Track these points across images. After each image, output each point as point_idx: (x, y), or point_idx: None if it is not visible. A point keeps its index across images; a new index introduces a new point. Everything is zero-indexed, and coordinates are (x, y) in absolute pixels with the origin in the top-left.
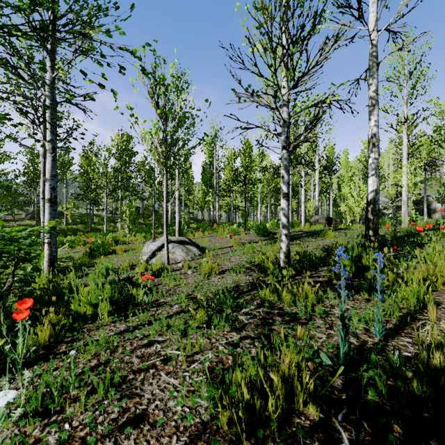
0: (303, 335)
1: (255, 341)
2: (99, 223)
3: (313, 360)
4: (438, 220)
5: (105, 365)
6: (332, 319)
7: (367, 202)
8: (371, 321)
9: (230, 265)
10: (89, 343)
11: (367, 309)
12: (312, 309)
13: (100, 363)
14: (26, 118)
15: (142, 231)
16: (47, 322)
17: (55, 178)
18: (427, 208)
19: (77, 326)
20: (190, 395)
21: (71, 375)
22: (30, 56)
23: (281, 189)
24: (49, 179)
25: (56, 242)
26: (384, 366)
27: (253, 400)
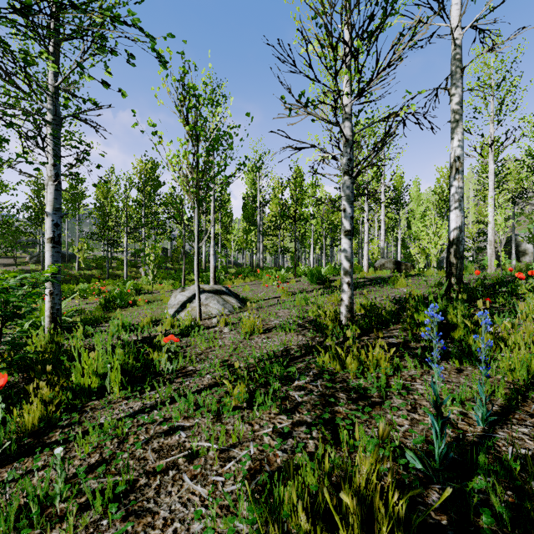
0: (387, 434)
1: (313, 430)
2: (118, 268)
3: (394, 460)
4: (529, 264)
5: (109, 462)
6: (414, 397)
7: (449, 242)
8: (469, 402)
9: (277, 322)
10: (89, 430)
11: (463, 386)
12: (386, 382)
13: (103, 459)
14: (26, 139)
15: (170, 278)
16: (37, 400)
17: (58, 212)
18: (516, 250)
19: (78, 403)
20: (223, 514)
21: (59, 481)
22: (6, 41)
23: (342, 225)
24: (51, 213)
25: (60, 292)
26: (497, 472)
27: (314, 529)
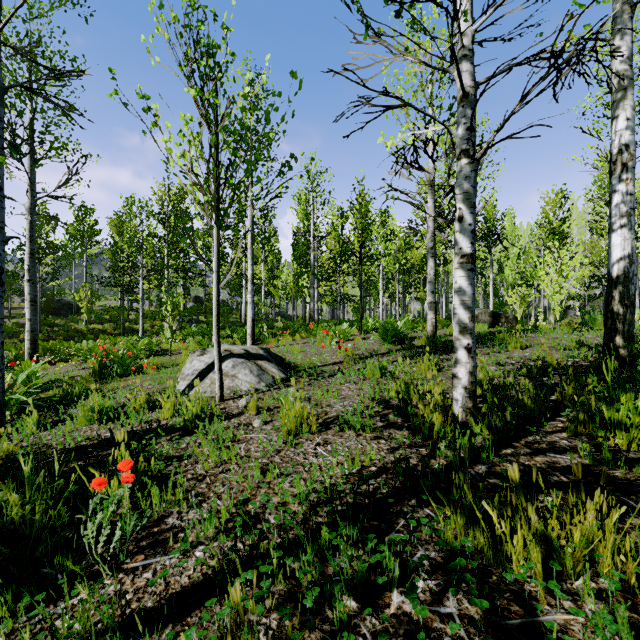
0: None
1: None
2: (136, 321)
3: None
4: None
5: None
6: None
7: (610, 281)
8: None
9: (340, 407)
10: None
11: None
12: (639, 621)
13: None
14: None
15: (199, 334)
16: None
17: None
18: None
19: None
20: None
21: None
22: None
23: (456, 246)
24: None
25: (2, 358)
26: None
27: None
